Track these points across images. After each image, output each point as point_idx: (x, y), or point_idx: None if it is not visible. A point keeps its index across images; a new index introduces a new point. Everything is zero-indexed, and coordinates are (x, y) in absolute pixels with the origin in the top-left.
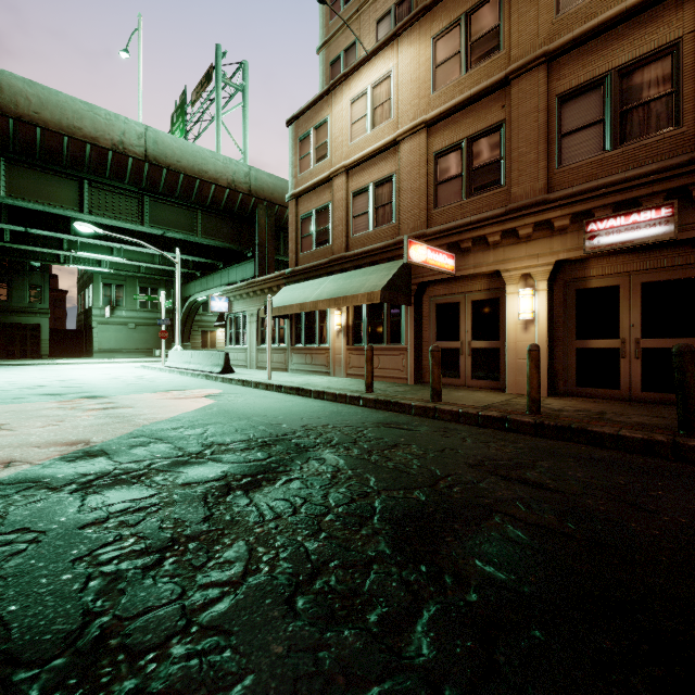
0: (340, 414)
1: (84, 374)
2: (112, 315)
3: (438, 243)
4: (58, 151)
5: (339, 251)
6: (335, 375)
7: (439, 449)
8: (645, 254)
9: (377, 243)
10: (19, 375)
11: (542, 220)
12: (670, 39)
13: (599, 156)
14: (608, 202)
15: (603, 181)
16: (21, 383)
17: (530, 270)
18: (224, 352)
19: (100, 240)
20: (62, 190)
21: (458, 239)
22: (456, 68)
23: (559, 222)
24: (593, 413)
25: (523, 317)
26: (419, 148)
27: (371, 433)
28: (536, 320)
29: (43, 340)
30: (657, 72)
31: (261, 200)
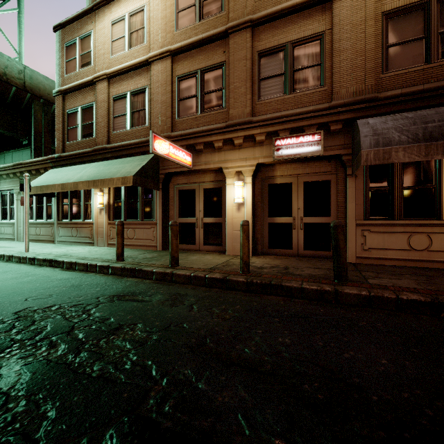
0: (78, 288)
1: None
2: None
3: (179, 144)
4: None
5: (101, 143)
6: (97, 245)
7: (165, 325)
8: (305, 164)
9: (133, 140)
10: None
11: (249, 135)
12: (319, 31)
13: (282, 97)
14: (287, 127)
15: (284, 113)
16: None
17: (241, 169)
18: None
19: None
20: None
21: (194, 142)
22: (193, 16)
23: (259, 137)
24: (281, 268)
25: (237, 201)
26: (166, 70)
27: (99, 312)
28: (245, 204)
29: None
30: (312, 49)
31: (37, 97)
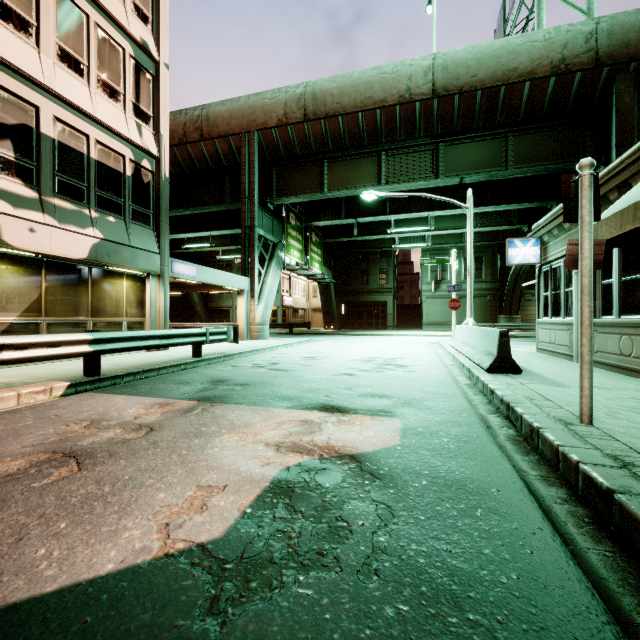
0: None
1: (360, 349)
2: (438, 289)
3: None
4: (356, 132)
5: None
6: None
7: None
8: None
9: None
10: (320, 345)
11: None
12: None
13: None
14: None
15: None
16: (279, 357)
17: None
18: (497, 330)
19: (409, 213)
20: (364, 170)
21: None
22: None
23: None
24: None
25: None
26: None
27: None
28: None
29: (388, 314)
30: None
31: (621, 65)
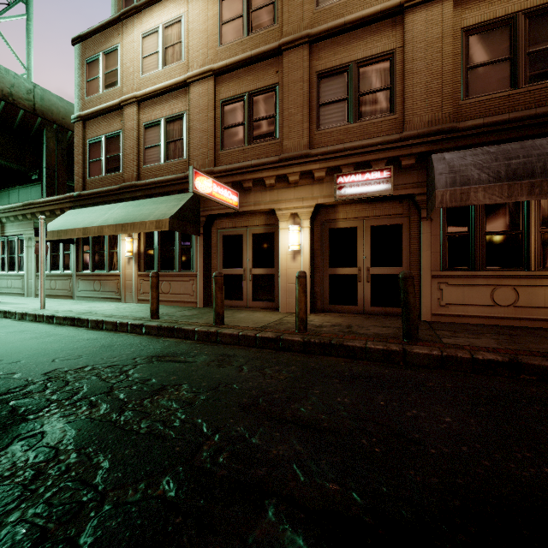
0: (111, 348)
1: None
2: None
3: (224, 181)
4: None
5: (130, 179)
6: (125, 301)
7: (213, 386)
8: (373, 205)
9: (168, 175)
10: None
11: (306, 170)
12: (389, 49)
13: (345, 126)
14: (351, 162)
15: (348, 145)
16: None
17: (297, 211)
18: None
19: None
20: None
21: (241, 179)
22: (240, 29)
23: (318, 173)
24: (344, 327)
25: (293, 249)
26: (208, 93)
27: (138, 373)
28: (302, 252)
29: None
30: (381, 70)
31: (49, 122)
